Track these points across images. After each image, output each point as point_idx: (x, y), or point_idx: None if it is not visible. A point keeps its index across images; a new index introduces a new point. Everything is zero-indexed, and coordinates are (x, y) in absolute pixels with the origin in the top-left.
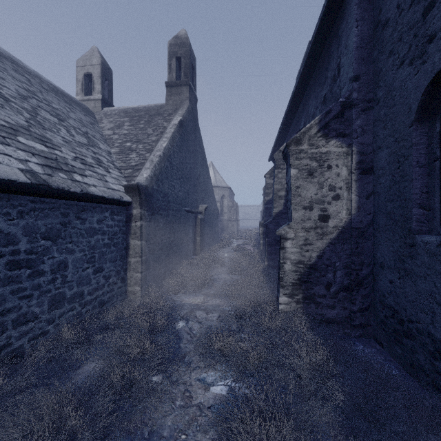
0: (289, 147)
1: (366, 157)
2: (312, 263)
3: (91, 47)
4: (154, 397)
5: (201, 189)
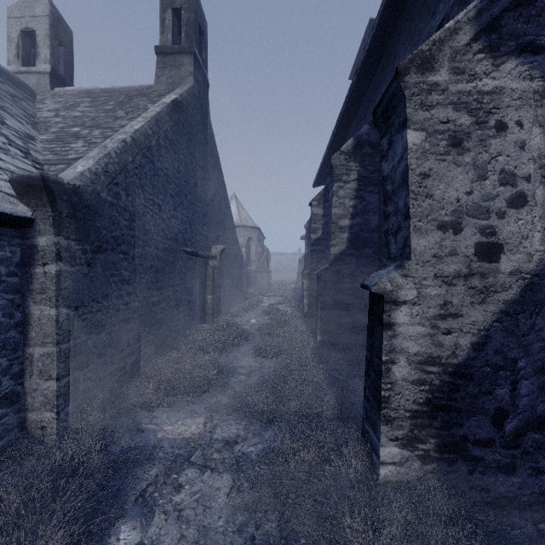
0: (405, 75)
1: None
2: (460, 362)
3: None
4: None
5: (215, 221)
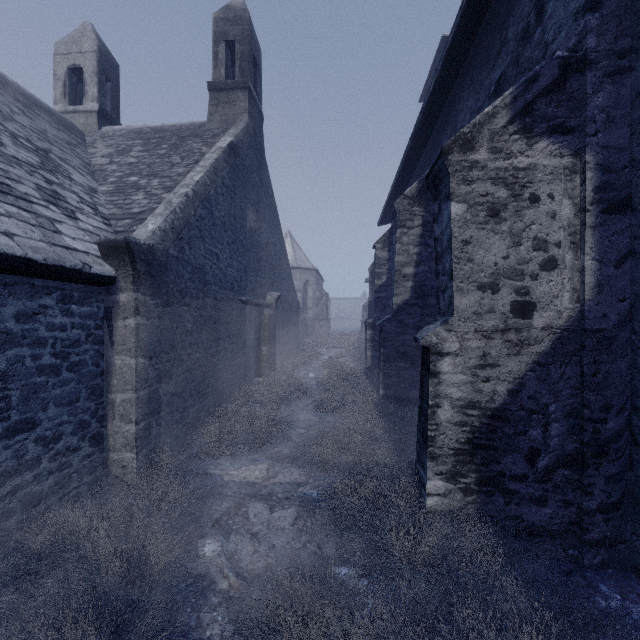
0: (448, 155)
1: (617, 176)
2: (497, 406)
3: (82, 23)
4: None
5: (270, 266)
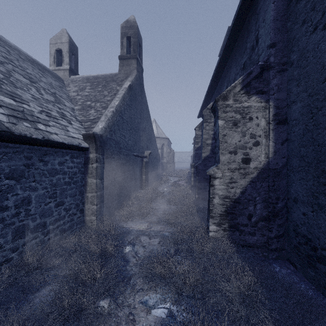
0: (217, 102)
1: (281, 110)
2: (236, 198)
3: (61, 29)
4: (100, 322)
5: (146, 138)
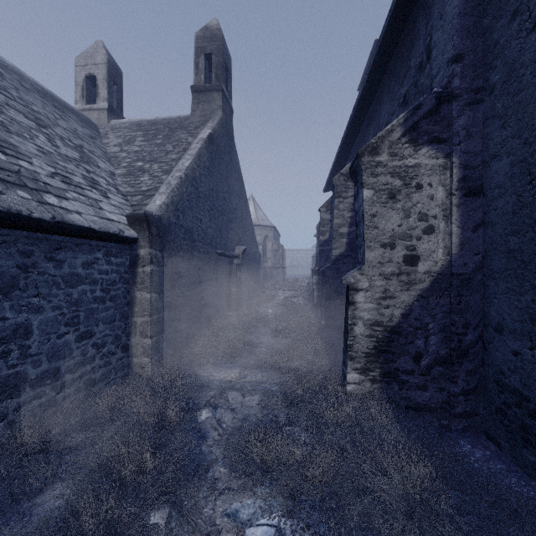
0: (361, 157)
1: (473, 172)
2: (394, 325)
3: (95, 41)
4: None
5: (238, 226)
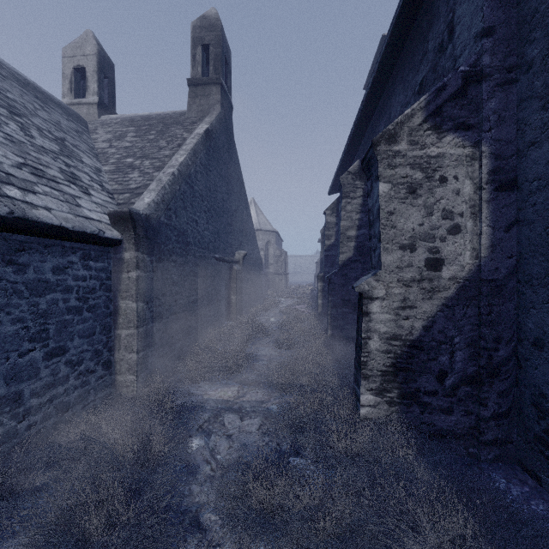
0: (377, 146)
1: (506, 162)
2: (415, 338)
3: (85, 30)
4: None
5: (238, 229)
